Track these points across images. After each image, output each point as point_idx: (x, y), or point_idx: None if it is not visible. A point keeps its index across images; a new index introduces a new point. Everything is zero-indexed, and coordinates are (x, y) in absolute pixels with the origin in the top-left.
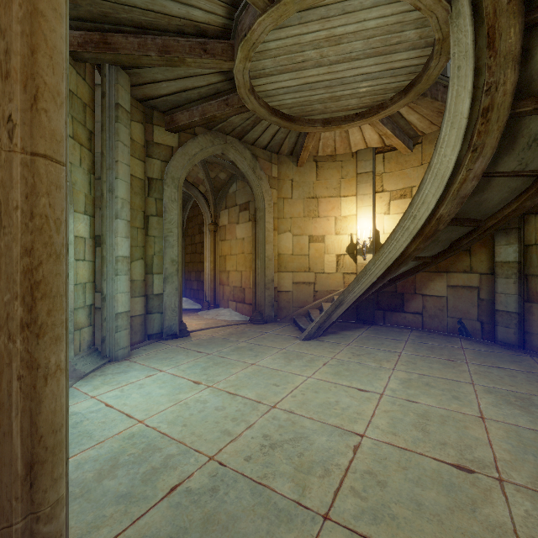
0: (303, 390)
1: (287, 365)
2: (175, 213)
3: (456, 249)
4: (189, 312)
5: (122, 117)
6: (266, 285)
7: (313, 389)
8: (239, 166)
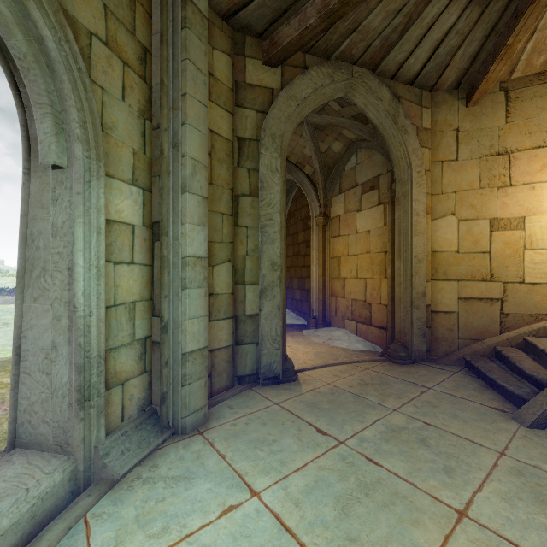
0: None
1: None
2: (276, 191)
3: None
4: (292, 329)
5: (193, 20)
6: (413, 301)
7: None
8: (370, 114)
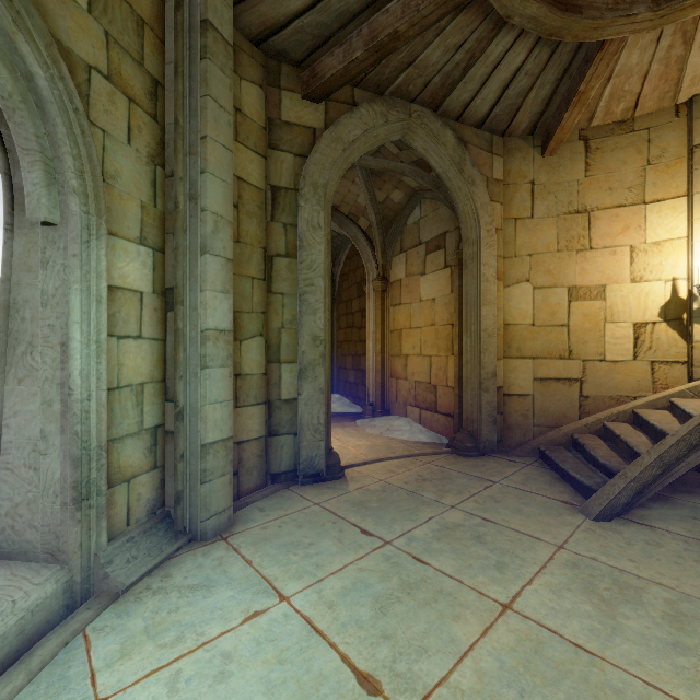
0: None
1: (613, 630)
2: (318, 251)
3: None
4: (343, 419)
5: (214, 49)
6: (482, 383)
7: None
8: (432, 161)
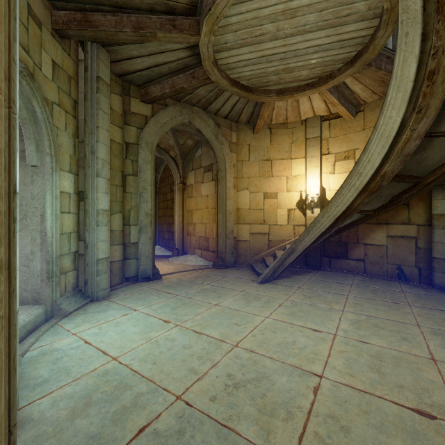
0: (262, 330)
1: (247, 306)
2: (149, 173)
3: (396, 203)
4: (161, 258)
5: (102, 88)
6: (226, 235)
7: (271, 329)
8: (203, 132)
